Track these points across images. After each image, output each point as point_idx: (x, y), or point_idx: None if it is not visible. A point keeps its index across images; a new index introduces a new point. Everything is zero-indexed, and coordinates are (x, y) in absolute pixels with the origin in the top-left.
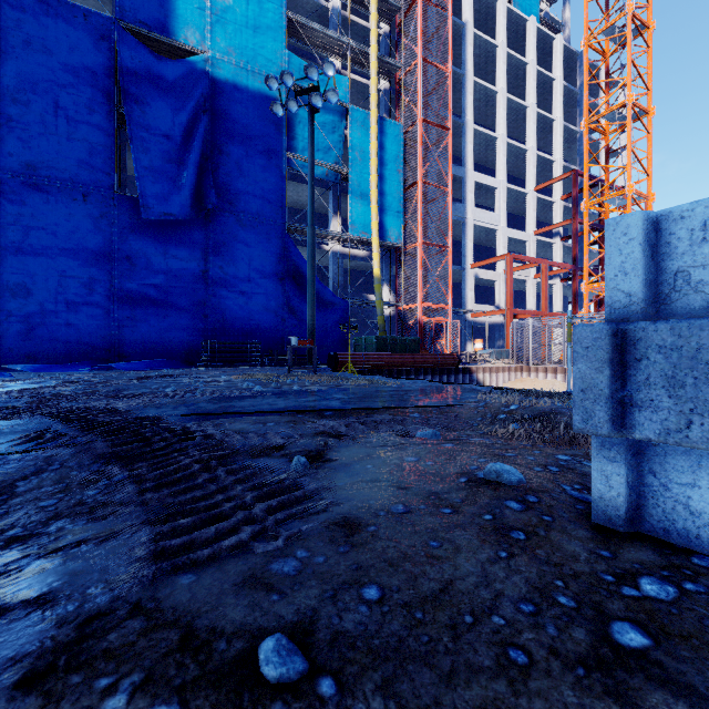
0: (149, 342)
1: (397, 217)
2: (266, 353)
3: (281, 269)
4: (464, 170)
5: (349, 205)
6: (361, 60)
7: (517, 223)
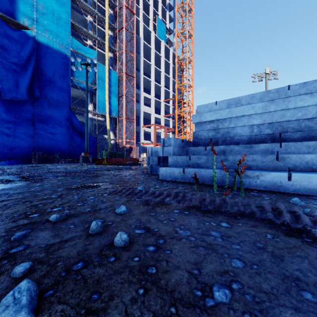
0: (4, 153)
1: (115, 107)
2: (62, 158)
3: (69, 124)
4: (140, 91)
5: (97, 101)
6: (101, 44)
7: (158, 111)
